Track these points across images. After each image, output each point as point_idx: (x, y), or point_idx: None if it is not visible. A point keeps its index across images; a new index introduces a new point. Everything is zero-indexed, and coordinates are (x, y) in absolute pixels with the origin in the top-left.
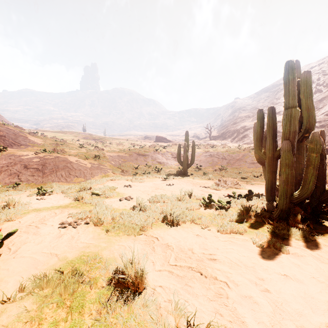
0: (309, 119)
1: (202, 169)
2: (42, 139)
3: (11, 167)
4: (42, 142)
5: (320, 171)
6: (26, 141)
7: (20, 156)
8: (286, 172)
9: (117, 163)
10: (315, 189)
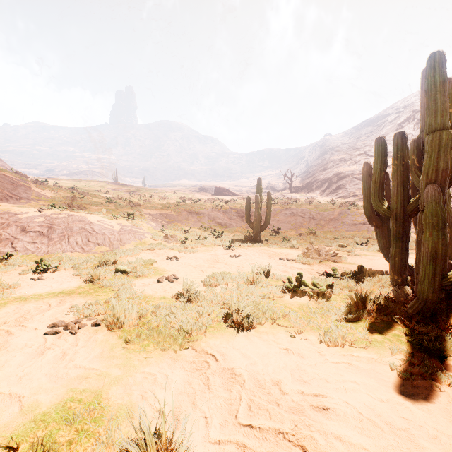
0: None
1: (281, 233)
2: (52, 191)
3: (2, 230)
4: (52, 195)
5: None
6: (29, 192)
7: (17, 213)
8: (433, 238)
9: (159, 224)
10: None
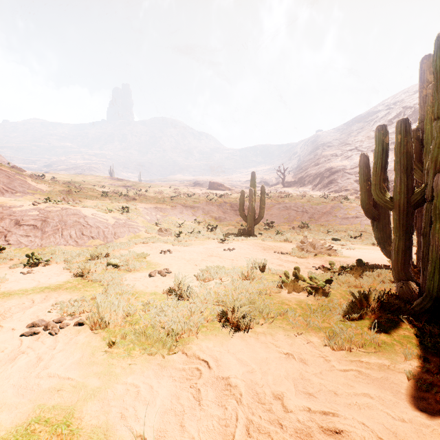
0: None
1: (275, 226)
2: (48, 185)
3: None
4: (48, 189)
5: None
6: (25, 186)
7: (11, 207)
8: None
9: (154, 218)
10: None
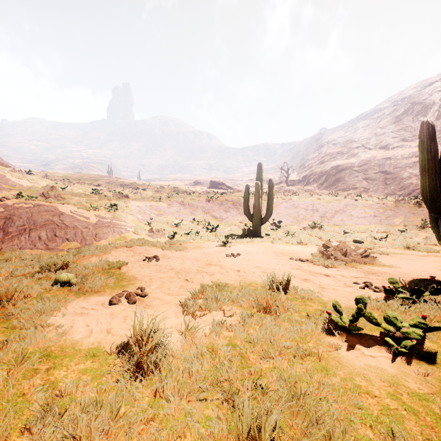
0: None
1: (282, 226)
2: (32, 180)
3: None
4: (29, 184)
5: None
6: (2, 181)
7: None
8: None
9: (147, 217)
10: None
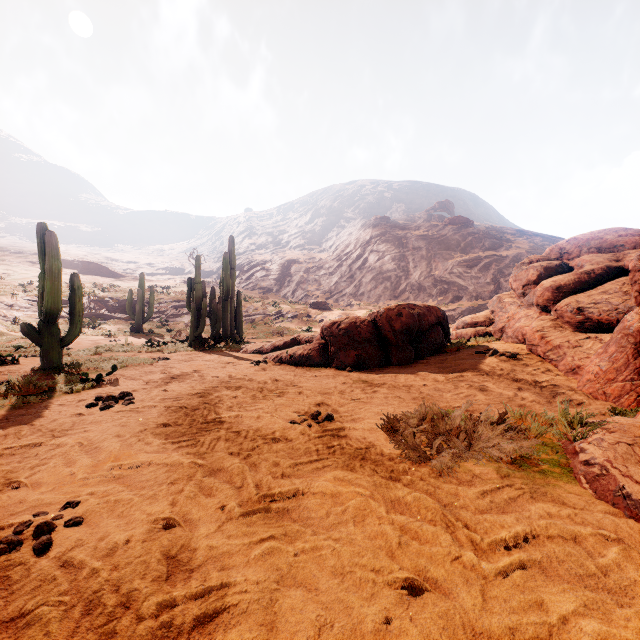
0: (227, 286)
1: (169, 325)
2: None
3: None
4: None
5: (214, 320)
6: None
7: None
8: (192, 320)
9: (6, 315)
10: (212, 330)
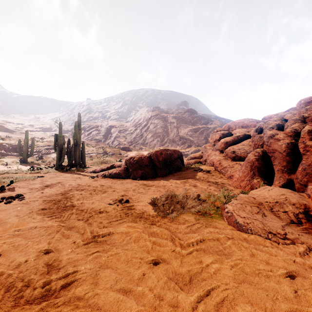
0: (76, 138)
1: (43, 159)
2: None
3: None
4: None
5: (70, 156)
6: None
7: None
8: (57, 156)
9: None
10: (68, 161)
